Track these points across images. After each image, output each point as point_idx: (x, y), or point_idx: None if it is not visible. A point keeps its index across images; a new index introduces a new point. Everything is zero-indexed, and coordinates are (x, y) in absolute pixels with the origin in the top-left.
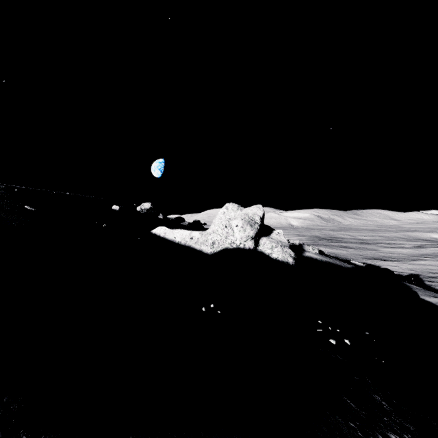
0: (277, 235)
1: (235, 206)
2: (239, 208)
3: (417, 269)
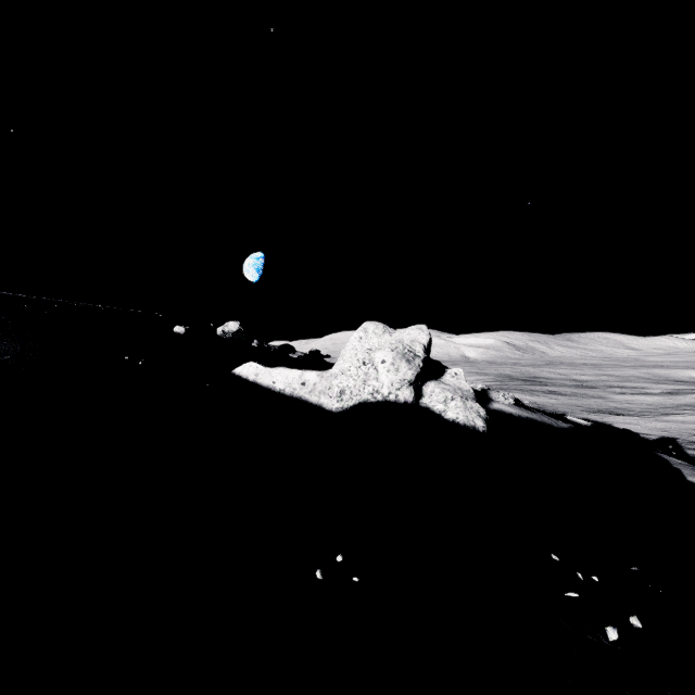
0: (453, 377)
1: (379, 327)
2: (386, 330)
3: (673, 430)
